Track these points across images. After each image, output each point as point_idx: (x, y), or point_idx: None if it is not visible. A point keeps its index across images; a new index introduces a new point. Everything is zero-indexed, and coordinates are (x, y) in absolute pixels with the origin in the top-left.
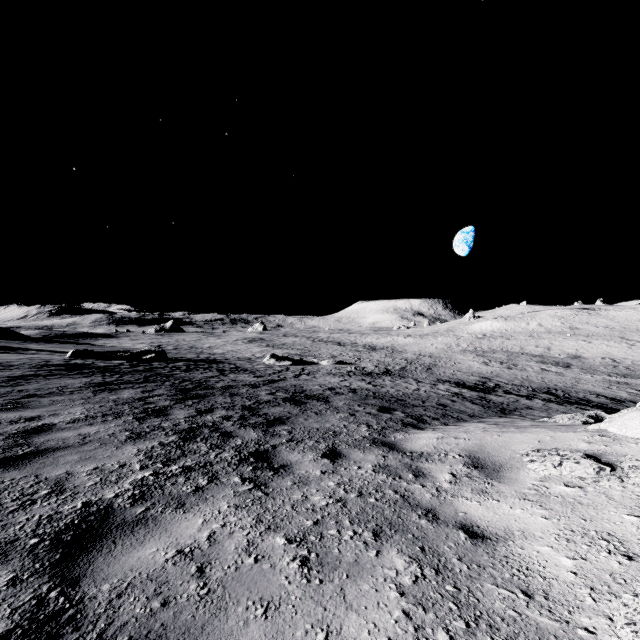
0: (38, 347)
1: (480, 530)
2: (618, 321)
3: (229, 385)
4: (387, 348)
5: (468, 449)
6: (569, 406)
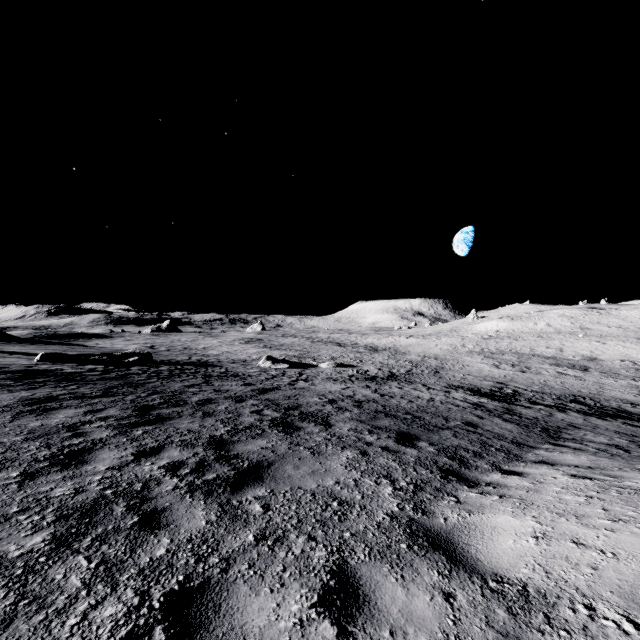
0: (15, 349)
1: None
2: (631, 321)
3: (208, 398)
4: (389, 349)
5: (639, 598)
6: (614, 421)
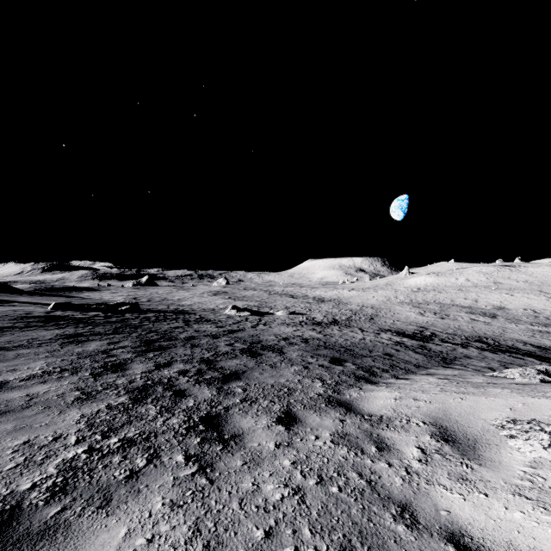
0: (26, 300)
1: (475, 545)
2: (536, 276)
3: (191, 336)
4: (334, 300)
5: (432, 415)
6: (502, 354)
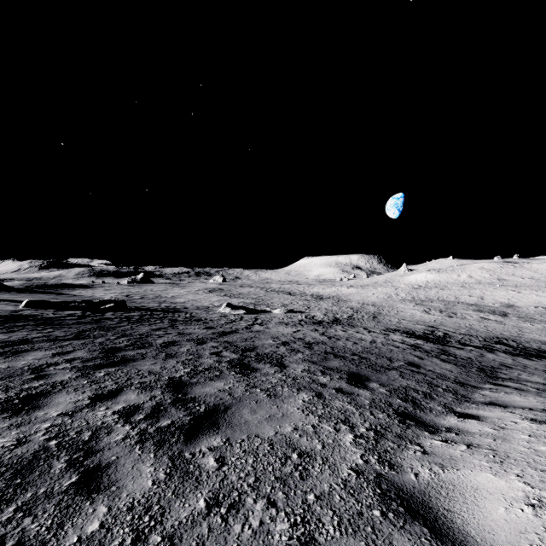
0: (6, 297)
1: None
2: (542, 273)
3: (171, 341)
4: (333, 297)
5: None
6: (539, 361)
